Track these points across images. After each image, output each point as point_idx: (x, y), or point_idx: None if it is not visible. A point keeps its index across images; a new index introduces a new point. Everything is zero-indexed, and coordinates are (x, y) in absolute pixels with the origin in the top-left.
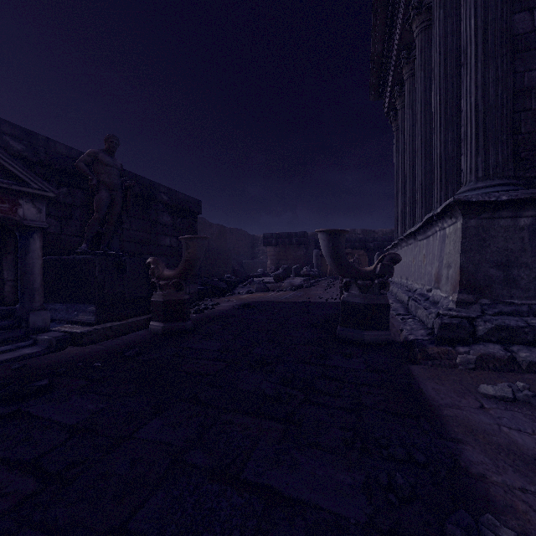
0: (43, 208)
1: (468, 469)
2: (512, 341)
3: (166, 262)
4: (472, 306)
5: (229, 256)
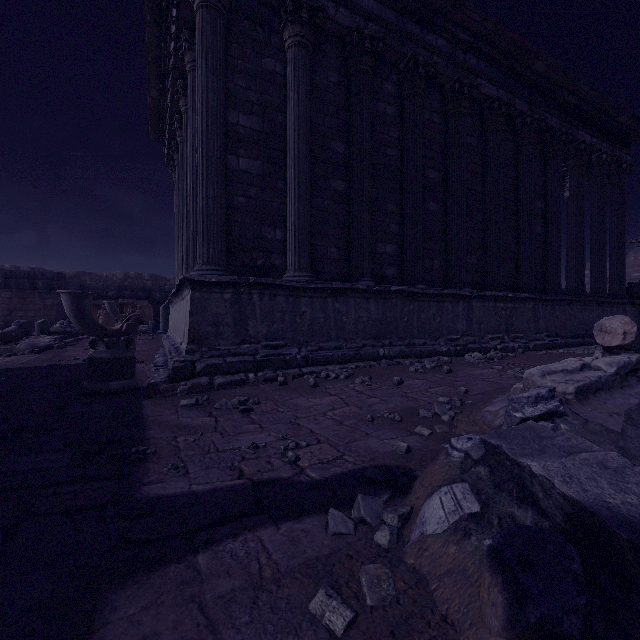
0: None
1: (145, 437)
2: (216, 373)
3: None
4: (196, 353)
5: None
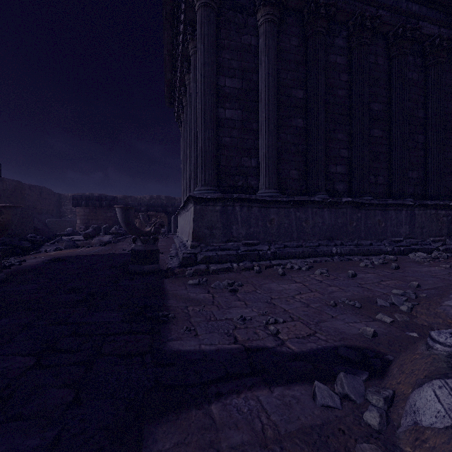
0: None
1: (167, 305)
2: (211, 262)
3: None
4: (197, 248)
5: (30, 215)
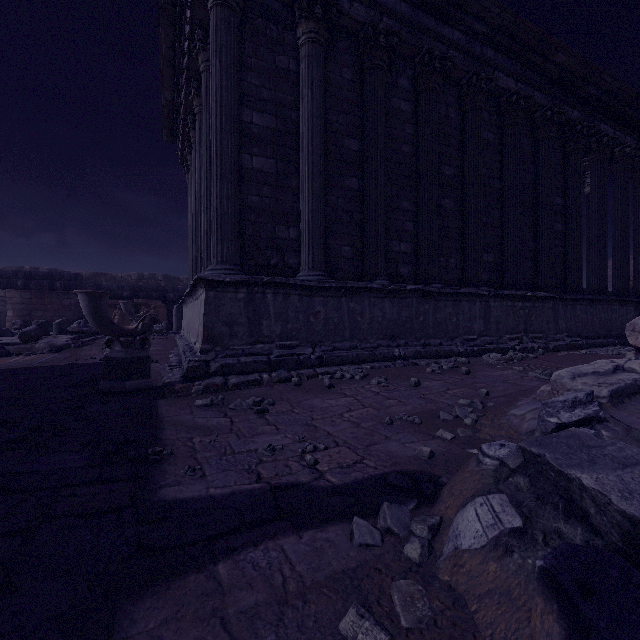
0: None
1: (161, 437)
2: (230, 373)
3: None
4: (211, 353)
5: None
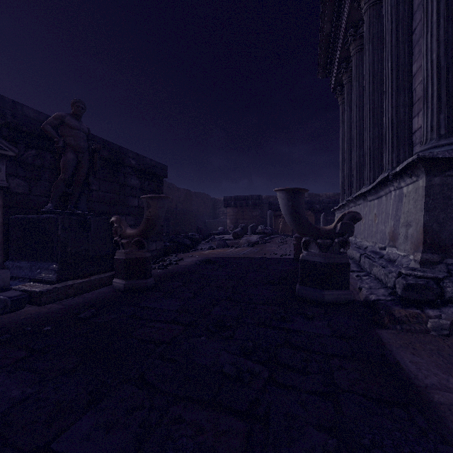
0: (3, 166)
1: None
2: None
3: (134, 221)
4: (437, 266)
5: (194, 216)
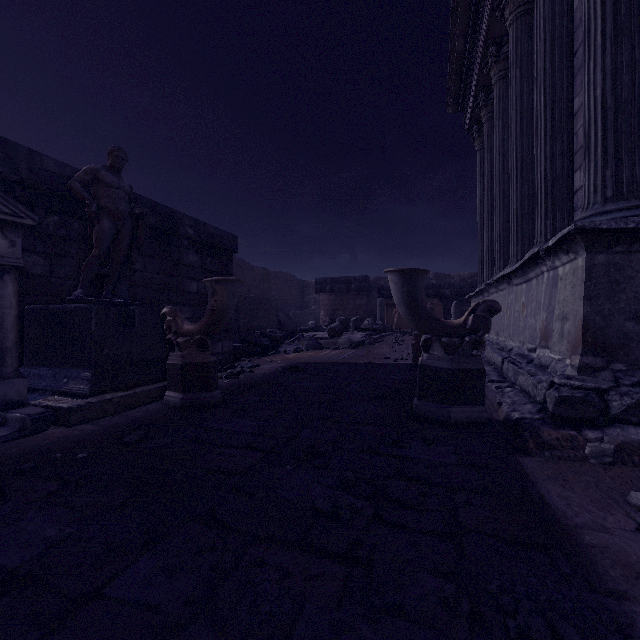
0: (19, 240)
1: None
2: None
3: (192, 313)
4: (601, 374)
5: (274, 306)
